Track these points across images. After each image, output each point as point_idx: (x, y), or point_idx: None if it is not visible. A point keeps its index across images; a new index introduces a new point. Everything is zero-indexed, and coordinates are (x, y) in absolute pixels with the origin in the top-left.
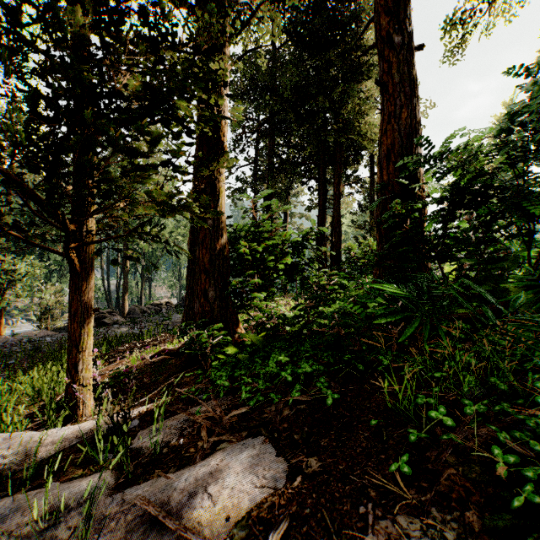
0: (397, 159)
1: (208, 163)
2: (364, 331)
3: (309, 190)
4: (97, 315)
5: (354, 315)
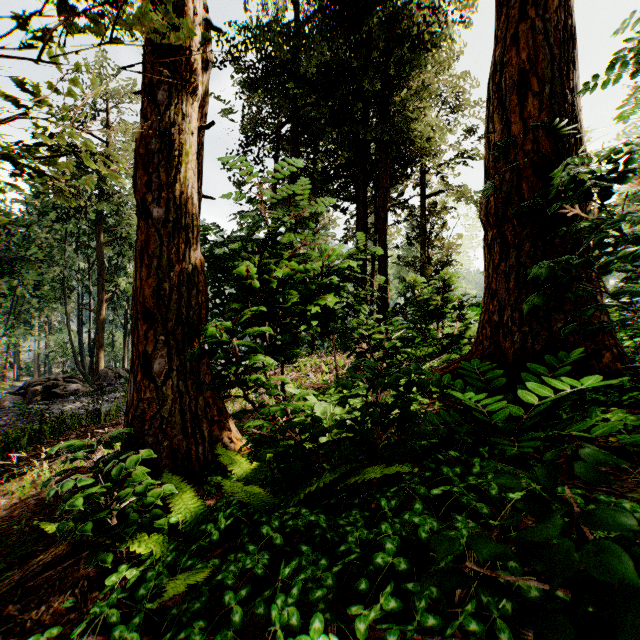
0: (544, 87)
1: (156, 88)
2: (512, 457)
3: (344, 213)
4: (46, 384)
5: (477, 413)
